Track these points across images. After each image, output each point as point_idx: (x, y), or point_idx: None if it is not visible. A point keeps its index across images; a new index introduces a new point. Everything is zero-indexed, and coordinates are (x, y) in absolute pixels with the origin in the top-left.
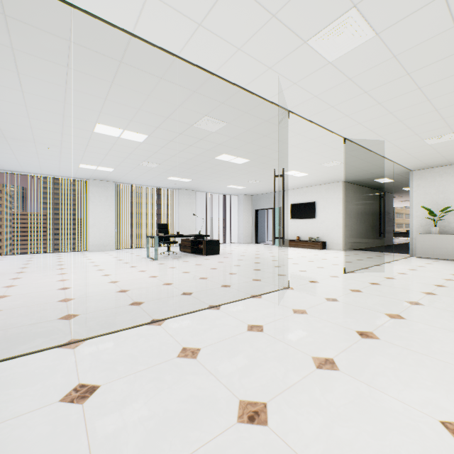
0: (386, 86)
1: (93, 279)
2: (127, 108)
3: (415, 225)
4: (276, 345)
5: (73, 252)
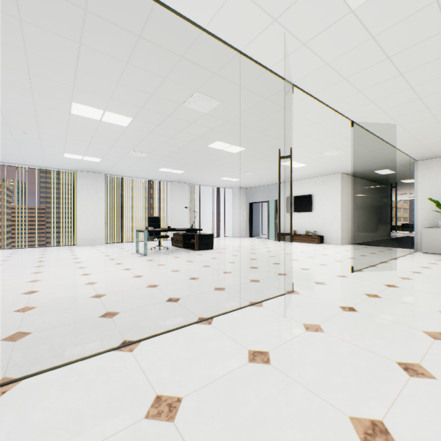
0: (415, 49)
1: (70, 279)
2: (104, 81)
3: (420, 219)
4: (291, 392)
5: (60, 246)
